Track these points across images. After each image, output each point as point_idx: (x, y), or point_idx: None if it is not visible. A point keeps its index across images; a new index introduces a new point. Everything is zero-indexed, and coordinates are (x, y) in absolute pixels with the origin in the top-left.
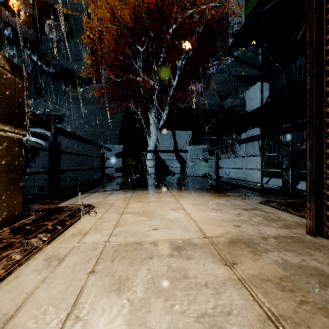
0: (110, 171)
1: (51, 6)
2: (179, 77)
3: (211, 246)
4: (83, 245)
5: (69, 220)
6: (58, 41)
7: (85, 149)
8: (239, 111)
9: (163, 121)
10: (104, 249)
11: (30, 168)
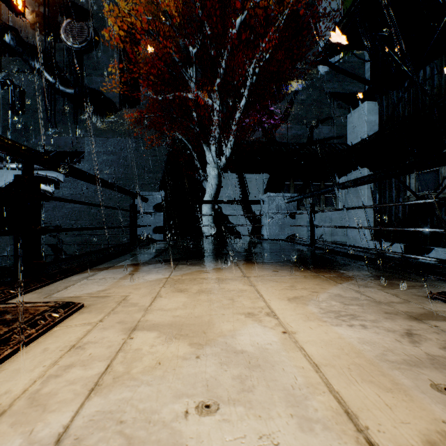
0: (145, 232)
1: (69, 2)
2: (249, 93)
3: None
4: None
5: None
6: (79, 51)
7: (110, 199)
8: (336, 145)
9: (226, 158)
10: None
11: None
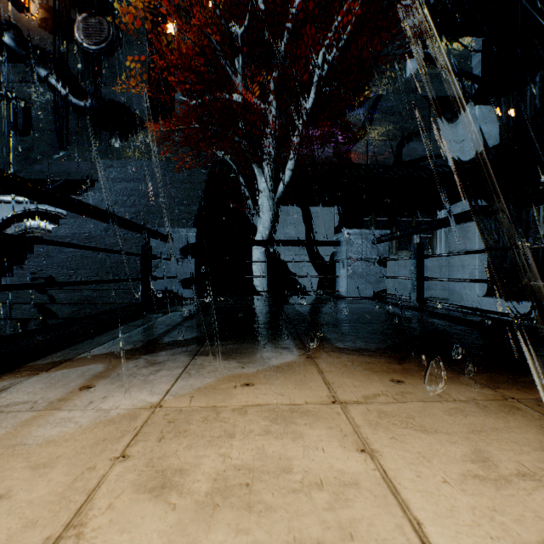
0: (169, 286)
1: None
2: (317, 92)
3: None
4: None
5: None
6: (97, 53)
7: (126, 240)
8: (434, 167)
9: (285, 184)
10: None
11: (7, 279)
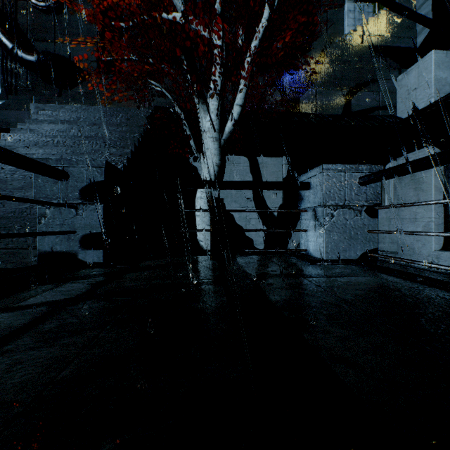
0: (63, 245)
1: None
2: (272, 10)
3: None
4: None
5: None
6: (46, 10)
7: None
8: (384, 117)
9: (233, 122)
10: None
11: None
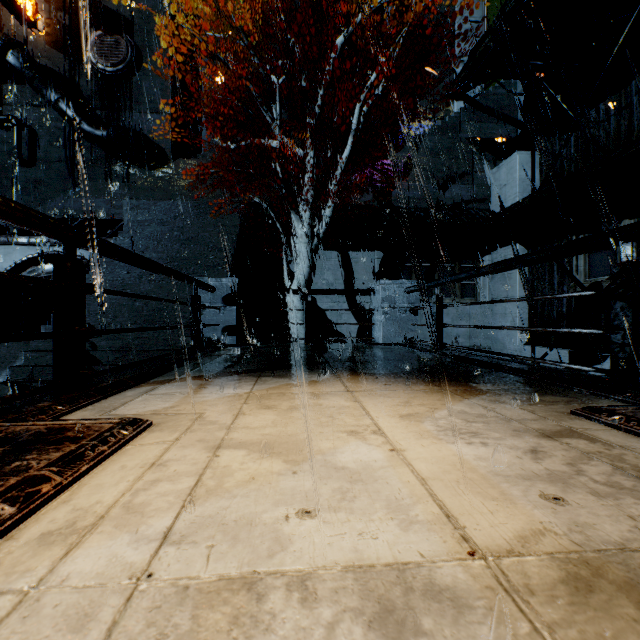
0: (211, 333)
1: (100, 6)
2: (355, 140)
3: (510, 608)
4: (50, 600)
5: (55, 478)
6: (113, 76)
7: (161, 288)
8: (477, 212)
9: (323, 231)
10: (116, 624)
11: (47, 327)
